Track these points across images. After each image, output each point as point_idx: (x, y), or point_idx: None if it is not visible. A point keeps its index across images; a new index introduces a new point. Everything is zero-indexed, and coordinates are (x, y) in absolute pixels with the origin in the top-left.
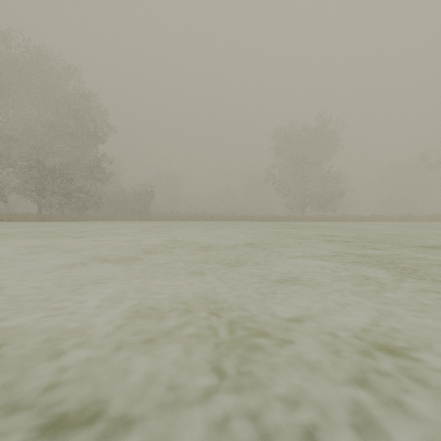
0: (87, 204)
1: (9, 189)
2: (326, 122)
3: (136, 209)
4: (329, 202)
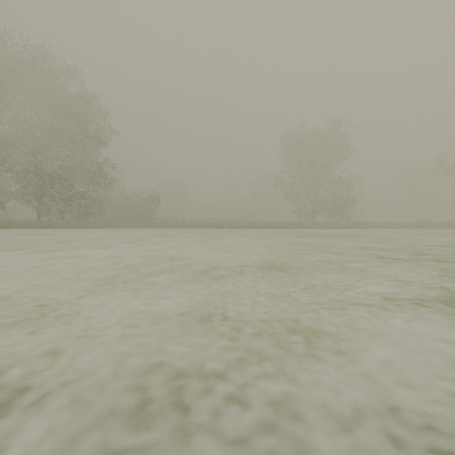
0: (89, 210)
1: (7, 195)
2: (338, 125)
3: (140, 216)
4: (340, 209)
